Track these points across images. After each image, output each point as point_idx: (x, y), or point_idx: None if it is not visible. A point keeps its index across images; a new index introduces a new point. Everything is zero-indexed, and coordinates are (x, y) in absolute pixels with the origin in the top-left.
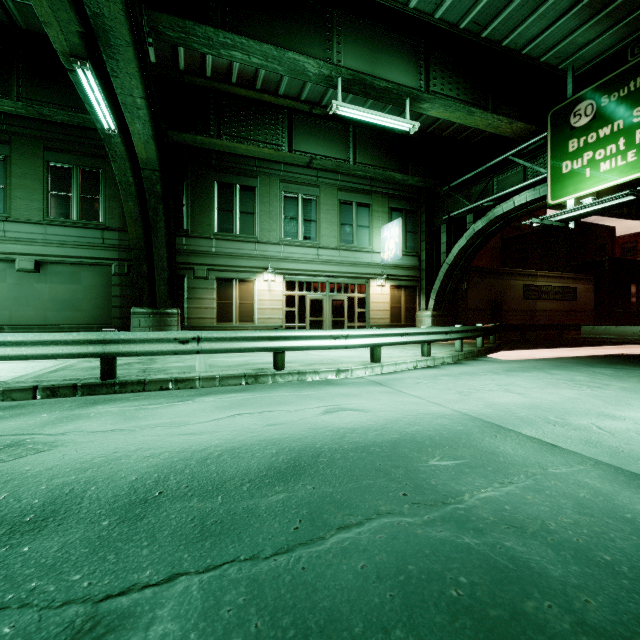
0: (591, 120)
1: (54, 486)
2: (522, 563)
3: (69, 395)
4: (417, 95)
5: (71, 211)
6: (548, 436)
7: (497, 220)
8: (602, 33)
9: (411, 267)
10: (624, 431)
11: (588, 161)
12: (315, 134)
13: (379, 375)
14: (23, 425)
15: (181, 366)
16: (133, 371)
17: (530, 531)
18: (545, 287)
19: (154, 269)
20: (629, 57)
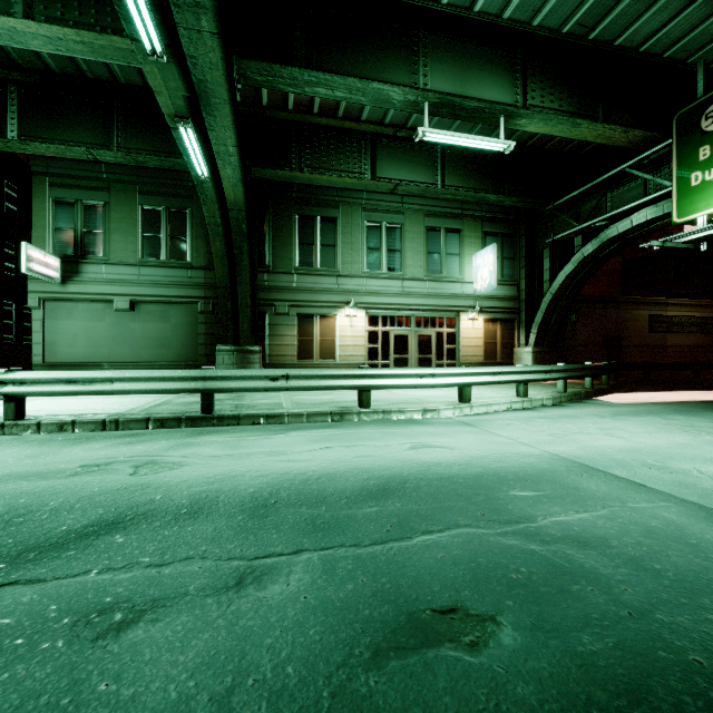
0: None
1: (193, 492)
2: (577, 564)
3: (175, 427)
4: (512, 112)
5: (161, 252)
6: (639, 477)
7: (611, 242)
8: None
9: (508, 298)
10: None
11: None
12: (400, 158)
13: (468, 416)
14: (150, 449)
15: (269, 403)
16: (226, 407)
17: (592, 545)
18: (677, 318)
19: (237, 306)
20: None
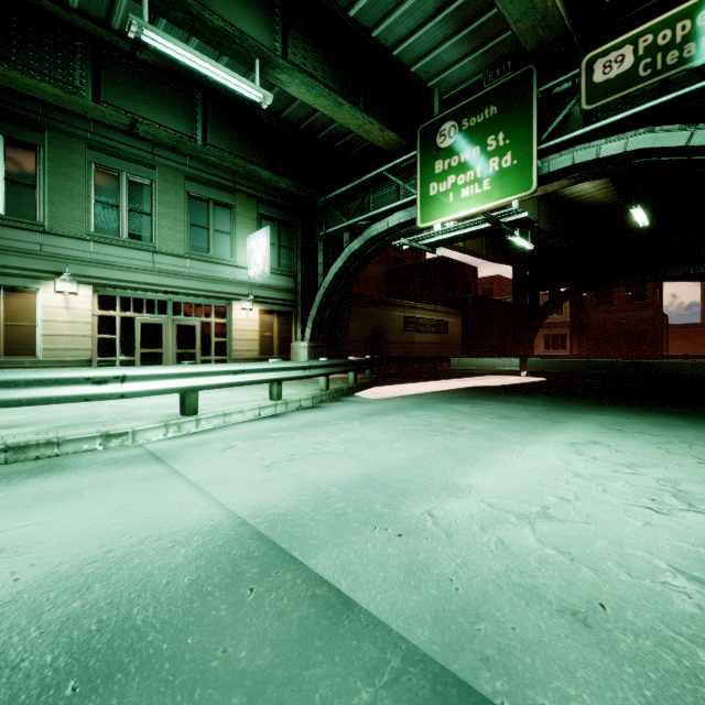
0: (454, 143)
1: None
2: None
3: None
4: (270, 57)
5: None
6: (351, 568)
7: (373, 241)
8: (464, 57)
9: (286, 289)
10: (466, 524)
11: (452, 185)
12: (141, 88)
13: (178, 438)
14: None
15: None
16: None
17: None
18: (422, 319)
19: None
20: (485, 83)
